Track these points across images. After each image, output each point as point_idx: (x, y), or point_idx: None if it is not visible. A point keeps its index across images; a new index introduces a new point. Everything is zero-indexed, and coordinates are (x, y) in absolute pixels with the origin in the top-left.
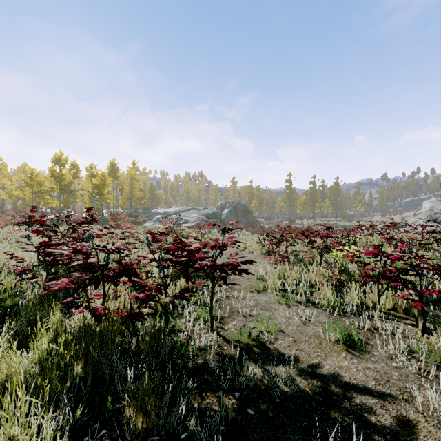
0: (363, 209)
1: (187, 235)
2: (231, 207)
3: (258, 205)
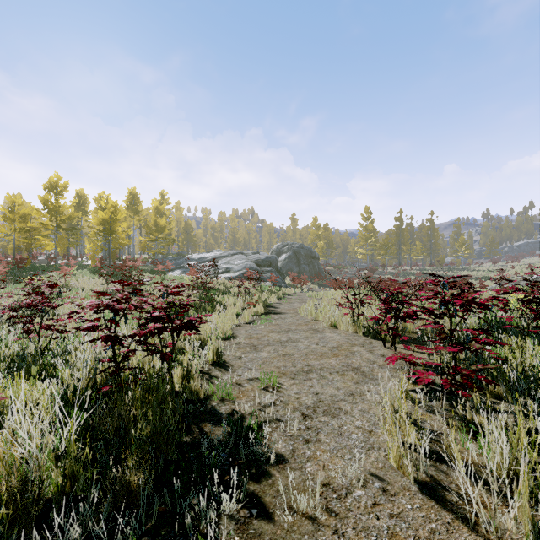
0: (467, 255)
1: (224, 290)
2: (290, 252)
3: (325, 250)
